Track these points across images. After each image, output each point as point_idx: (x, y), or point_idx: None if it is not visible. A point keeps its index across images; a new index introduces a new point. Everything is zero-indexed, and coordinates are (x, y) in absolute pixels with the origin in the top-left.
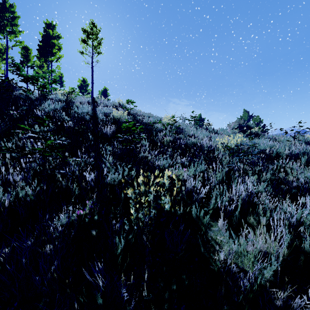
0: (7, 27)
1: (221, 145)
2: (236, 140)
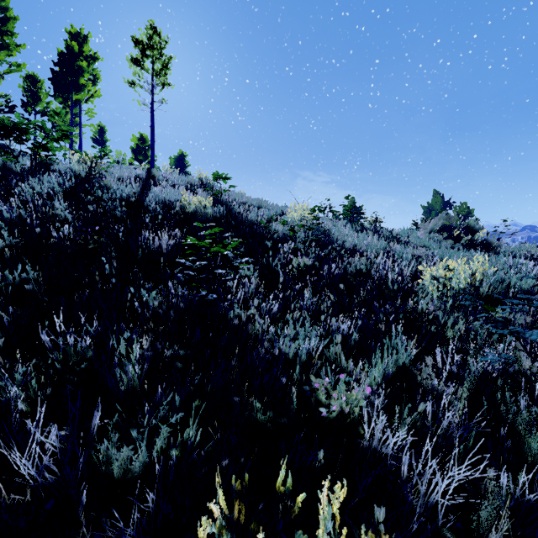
0: None
1: (434, 283)
2: (473, 272)
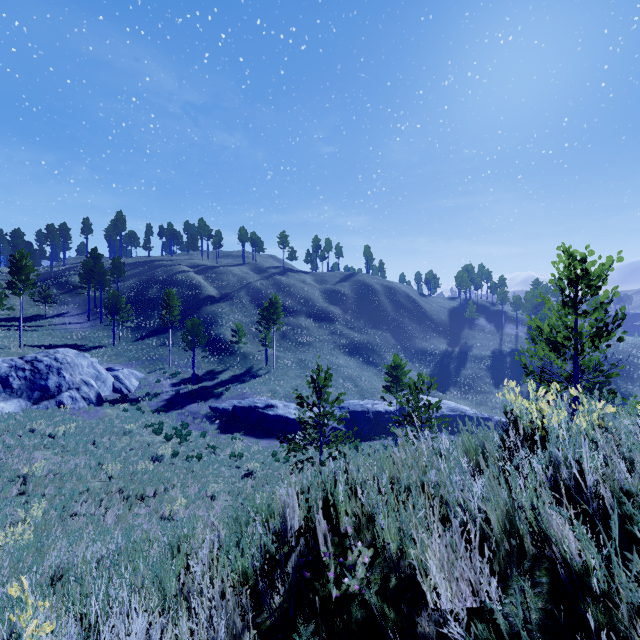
0: None
1: None
2: None
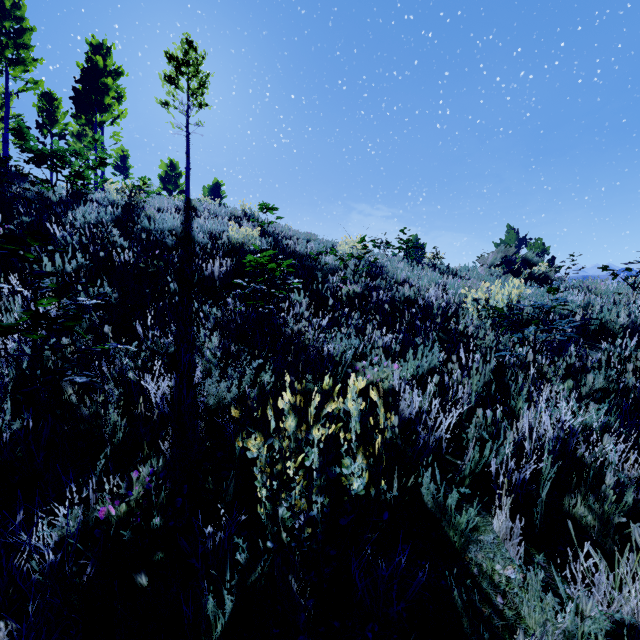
0: (7, 51)
1: (474, 304)
2: (509, 293)
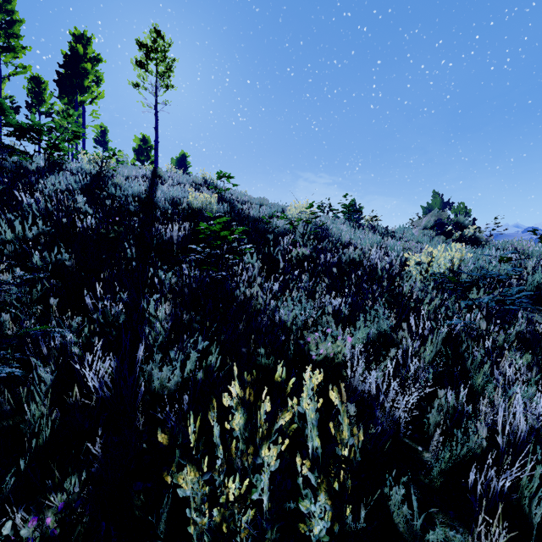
0: None
1: (417, 268)
2: (451, 258)
